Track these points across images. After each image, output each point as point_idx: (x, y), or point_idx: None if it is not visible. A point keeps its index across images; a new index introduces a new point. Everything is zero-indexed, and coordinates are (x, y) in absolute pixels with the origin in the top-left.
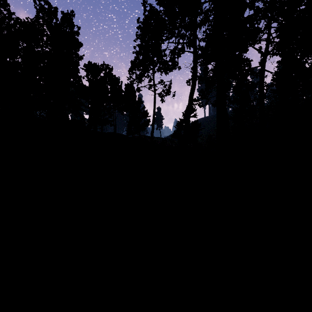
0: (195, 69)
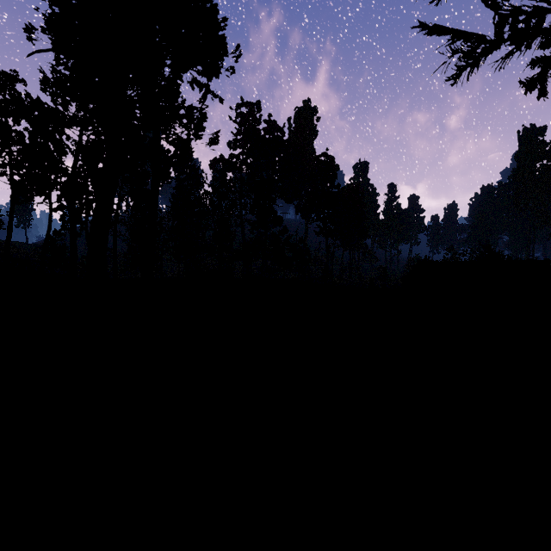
0: (51, 218)
